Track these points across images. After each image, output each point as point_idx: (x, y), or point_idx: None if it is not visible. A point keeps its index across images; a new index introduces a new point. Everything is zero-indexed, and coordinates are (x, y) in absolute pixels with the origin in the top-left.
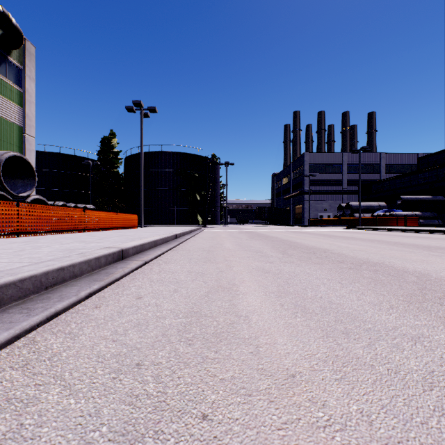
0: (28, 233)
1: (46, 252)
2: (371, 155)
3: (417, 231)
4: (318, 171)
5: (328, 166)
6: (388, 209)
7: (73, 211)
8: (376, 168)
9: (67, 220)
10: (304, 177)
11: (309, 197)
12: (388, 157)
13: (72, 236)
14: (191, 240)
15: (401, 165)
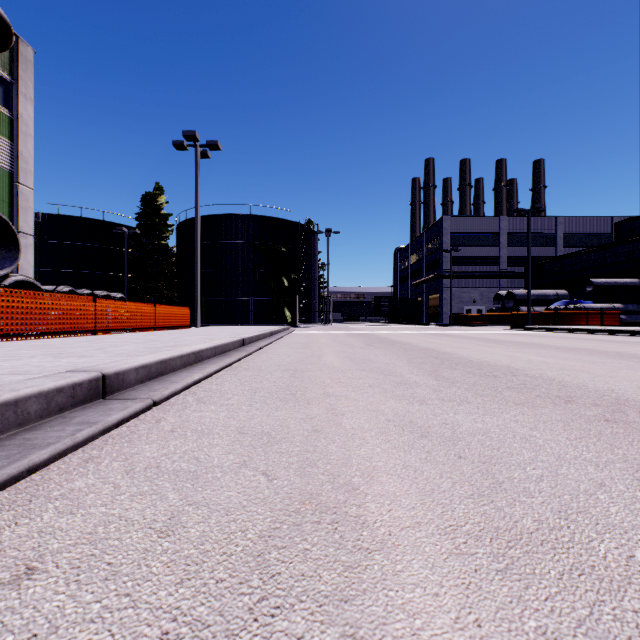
0: None
1: None
2: (543, 220)
3: (629, 334)
4: (463, 244)
5: (479, 236)
6: (571, 300)
7: (74, 299)
8: (550, 239)
9: (61, 314)
10: (442, 253)
11: (451, 282)
12: (568, 223)
13: (60, 343)
14: (269, 349)
15: (587, 235)
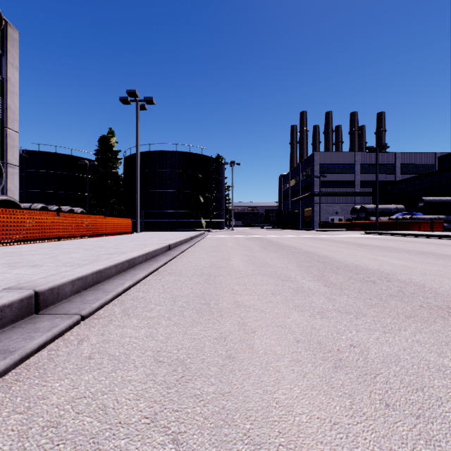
0: None
1: None
2: (385, 154)
3: None
4: (328, 172)
5: (340, 166)
6: (407, 212)
7: (41, 214)
8: (391, 168)
9: (31, 226)
10: (314, 178)
11: (320, 199)
12: (403, 157)
13: (26, 250)
14: (188, 253)
15: (417, 165)
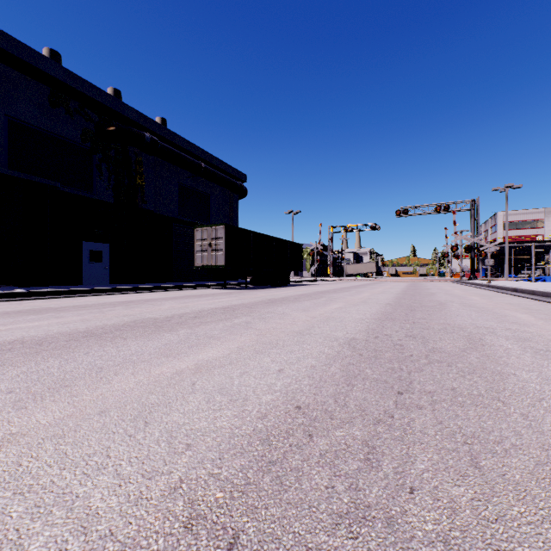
0: None
1: None
2: None
3: None
4: None
5: None
6: None
7: None
8: None
9: None
10: None
11: None
12: None
13: None
14: None
15: None
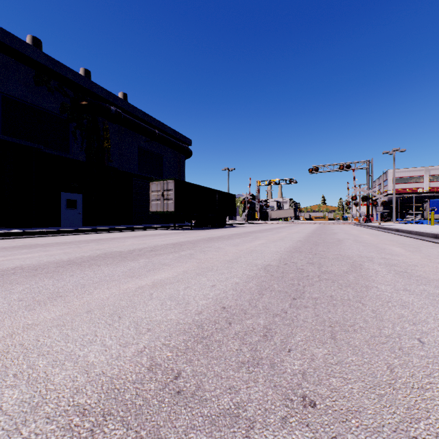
0: None
1: None
2: None
3: None
4: None
5: None
6: None
7: None
8: None
9: None
10: None
11: None
12: None
13: None
14: None
15: None
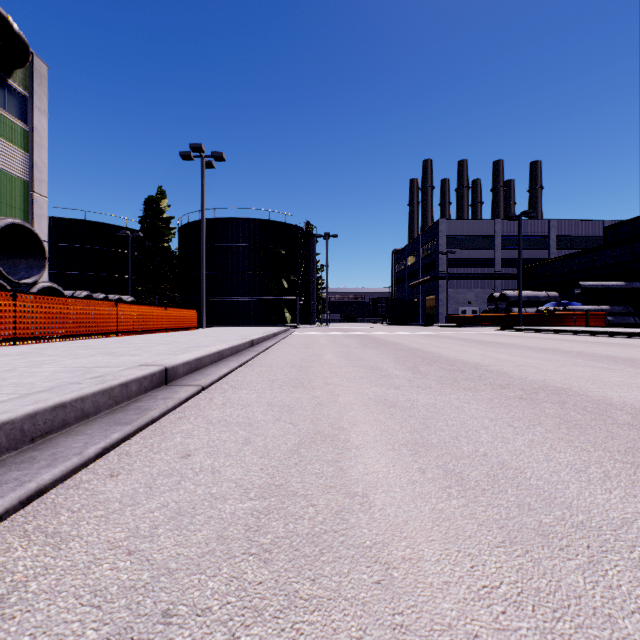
0: (31, 340)
1: (47, 374)
2: (536, 223)
3: (606, 335)
4: (458, 246)
5: (474, 239)
6: (561, 302)
7: (100, 305)
8: (543, 242)
9: (90, 318)
10: (438, 255)
11: (446, 283)
12: (560, 226)
13: (97, 344)
14: (275, 349)
15: (579, 238)
